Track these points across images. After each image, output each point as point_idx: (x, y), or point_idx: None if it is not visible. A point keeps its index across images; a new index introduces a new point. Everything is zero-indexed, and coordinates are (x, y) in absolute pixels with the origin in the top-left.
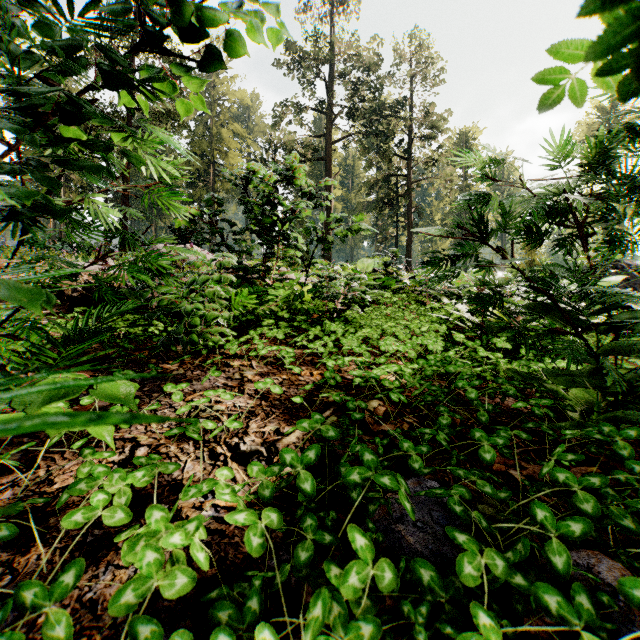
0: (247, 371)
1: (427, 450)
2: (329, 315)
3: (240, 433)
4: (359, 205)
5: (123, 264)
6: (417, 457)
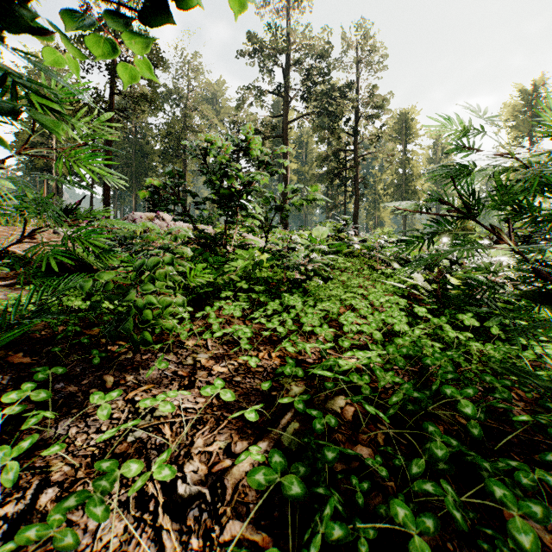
0: (201, 353)
1: (434, 525)
2: (287, 283)
3: (181, 456)
4: (312, 177)
5: (51, 245)
6: (421, 541)
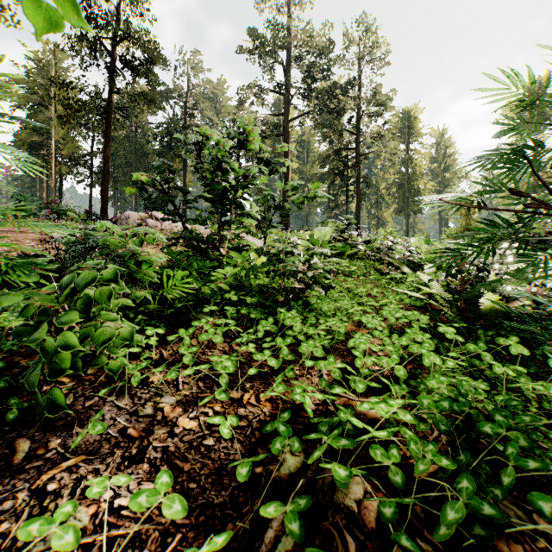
0: (166, 396)
1: None
2: (285, 293)
3: None
4: (313, 176)
5: None
6: None
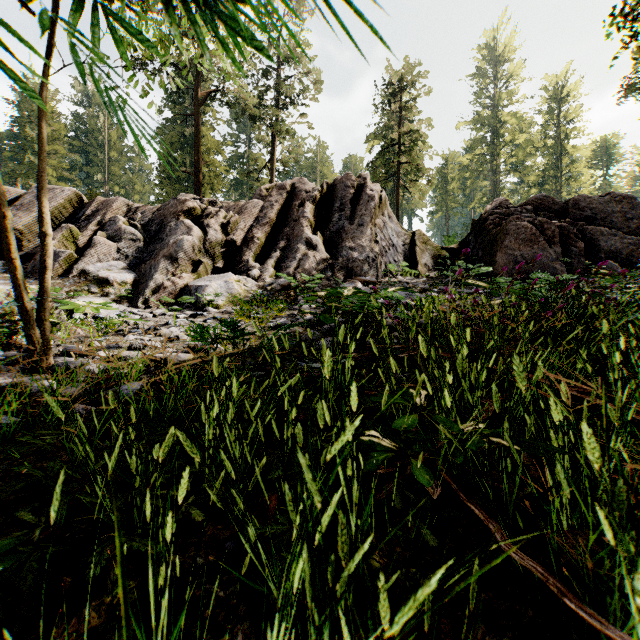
0: None
1: None
2: None
3: None
4: None
5: None
6: None
